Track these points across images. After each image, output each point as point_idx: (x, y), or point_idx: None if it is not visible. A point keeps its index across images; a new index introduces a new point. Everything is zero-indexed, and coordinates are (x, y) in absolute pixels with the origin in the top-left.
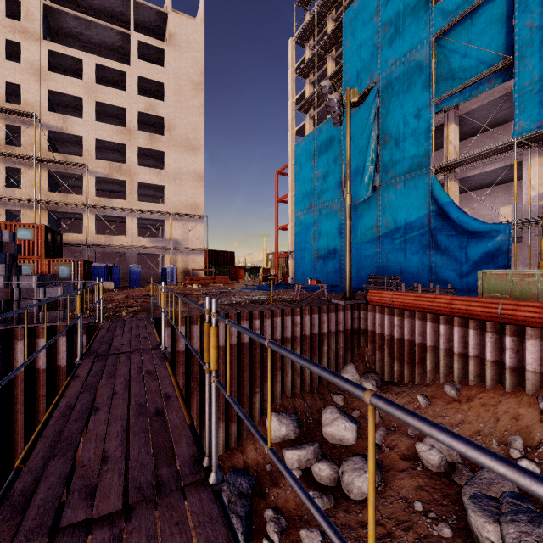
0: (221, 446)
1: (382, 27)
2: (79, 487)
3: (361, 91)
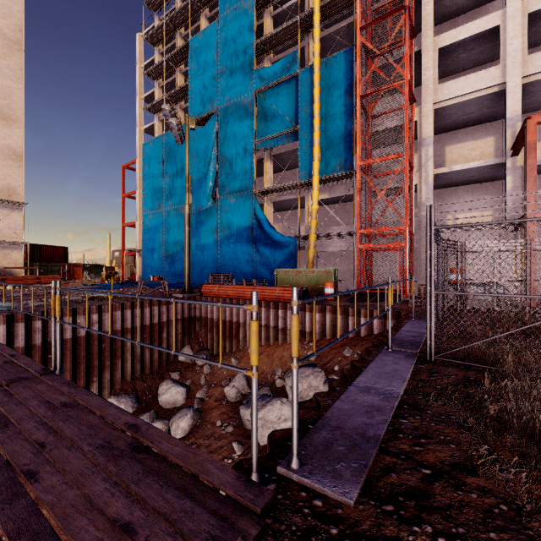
0: None
1: (220, 66)
2: None
3: (204, 113)
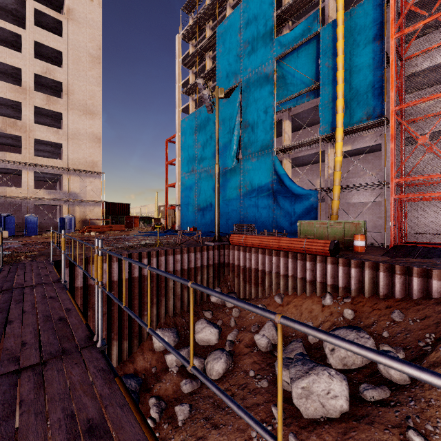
0: (114, 360)
1: (243, 44)
2: (7, 358)
3: (229, 87)
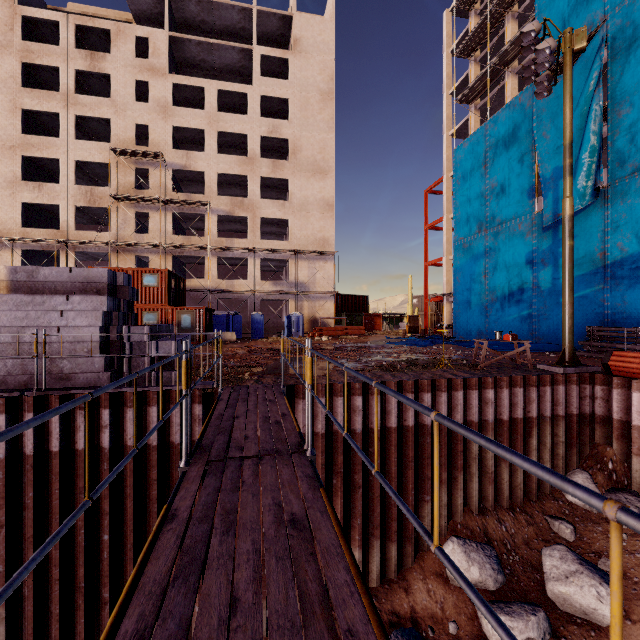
0: (374, 575)
1: None
2: None
3: None
